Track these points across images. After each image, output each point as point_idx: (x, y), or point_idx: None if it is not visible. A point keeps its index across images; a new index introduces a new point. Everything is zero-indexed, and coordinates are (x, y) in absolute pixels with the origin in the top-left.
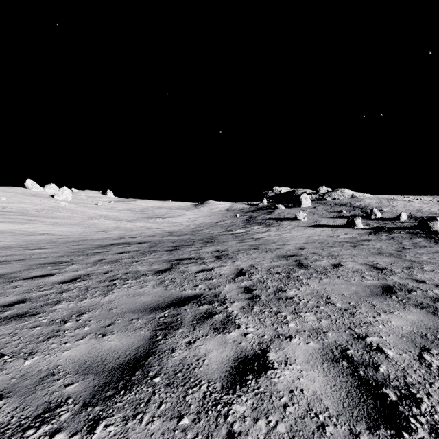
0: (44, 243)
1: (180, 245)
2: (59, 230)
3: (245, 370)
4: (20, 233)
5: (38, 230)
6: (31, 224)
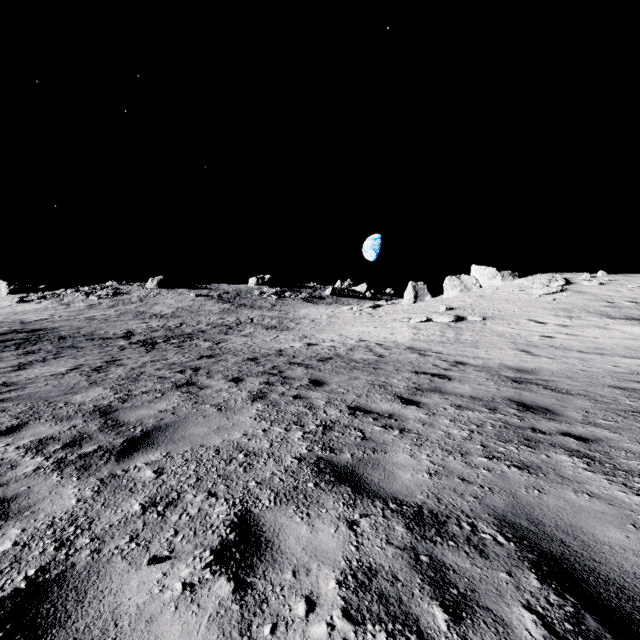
0: None
1: None
2: None
3: (8, 430)
4: None
5: None
6: None
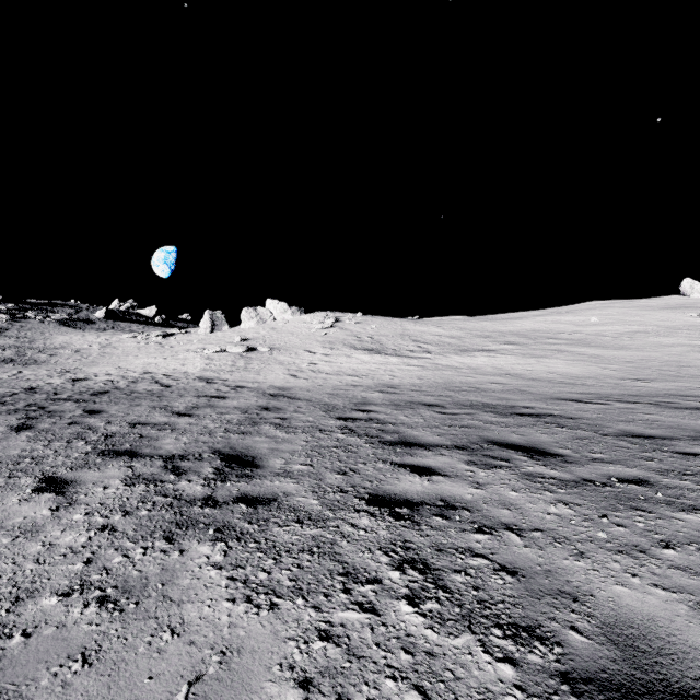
0: (434, 387)
1: (537, 445)
2: (556, 369)
3: None
4: (481, 371)
5: (518, 368)
6: (540, 358)
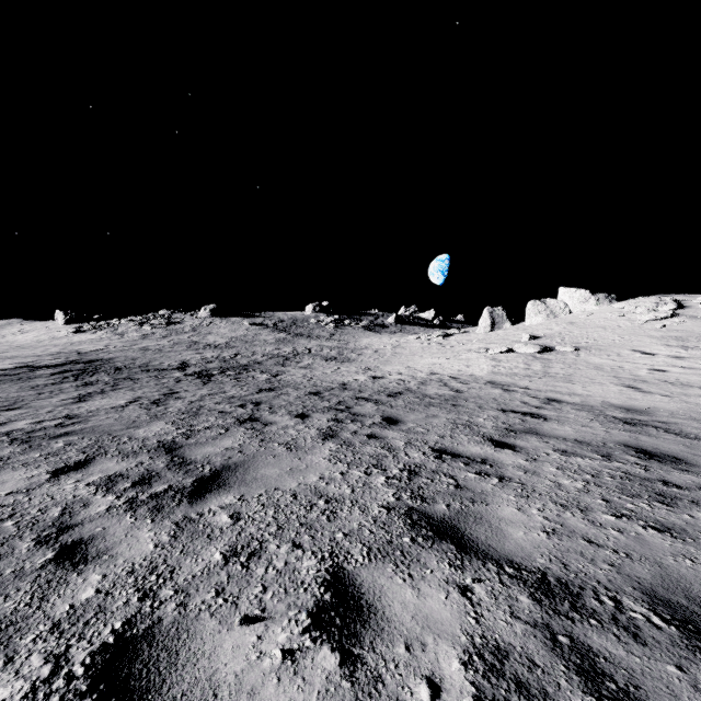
0: None
1: None
2: None
3: (77, 466)
4: None
5: None
6: None
